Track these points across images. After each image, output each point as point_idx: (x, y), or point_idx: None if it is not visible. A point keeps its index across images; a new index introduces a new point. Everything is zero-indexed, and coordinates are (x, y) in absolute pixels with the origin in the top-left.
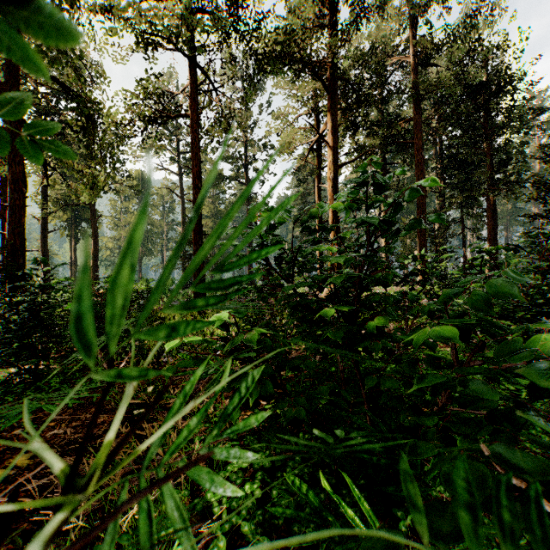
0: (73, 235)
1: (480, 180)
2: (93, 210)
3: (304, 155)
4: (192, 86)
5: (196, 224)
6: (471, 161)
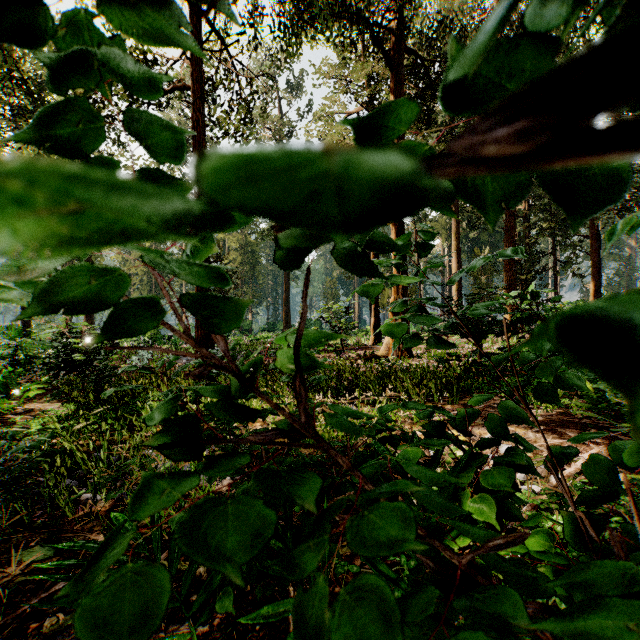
0: None
1: None
2: None
3: None
4: None
5: None
6: None
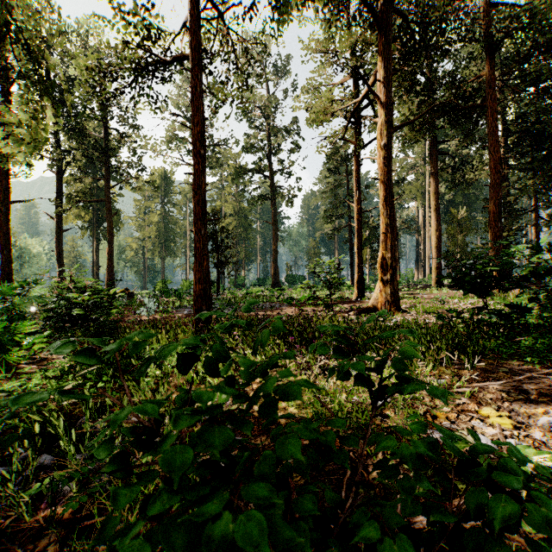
0: (95, 236)
1: None
2: (108, 207)
3: (335, 142)
4: (191, 14)
5: (197, 206)
6: (548, 135)
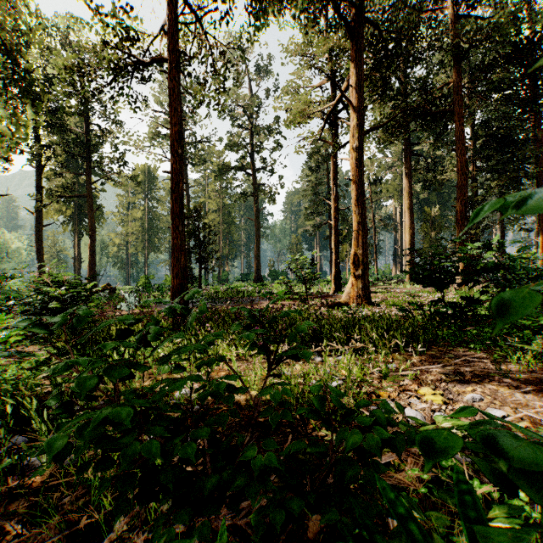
0: (76, 231)
1: (523, 160)
2: (89, 203)
3: (316, 142)
4: (169, 18)
5: (175, 203)
6: (512, 140)
